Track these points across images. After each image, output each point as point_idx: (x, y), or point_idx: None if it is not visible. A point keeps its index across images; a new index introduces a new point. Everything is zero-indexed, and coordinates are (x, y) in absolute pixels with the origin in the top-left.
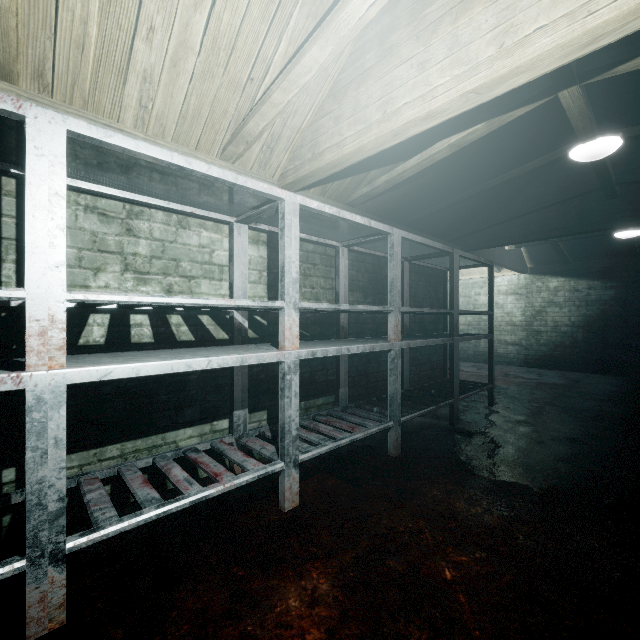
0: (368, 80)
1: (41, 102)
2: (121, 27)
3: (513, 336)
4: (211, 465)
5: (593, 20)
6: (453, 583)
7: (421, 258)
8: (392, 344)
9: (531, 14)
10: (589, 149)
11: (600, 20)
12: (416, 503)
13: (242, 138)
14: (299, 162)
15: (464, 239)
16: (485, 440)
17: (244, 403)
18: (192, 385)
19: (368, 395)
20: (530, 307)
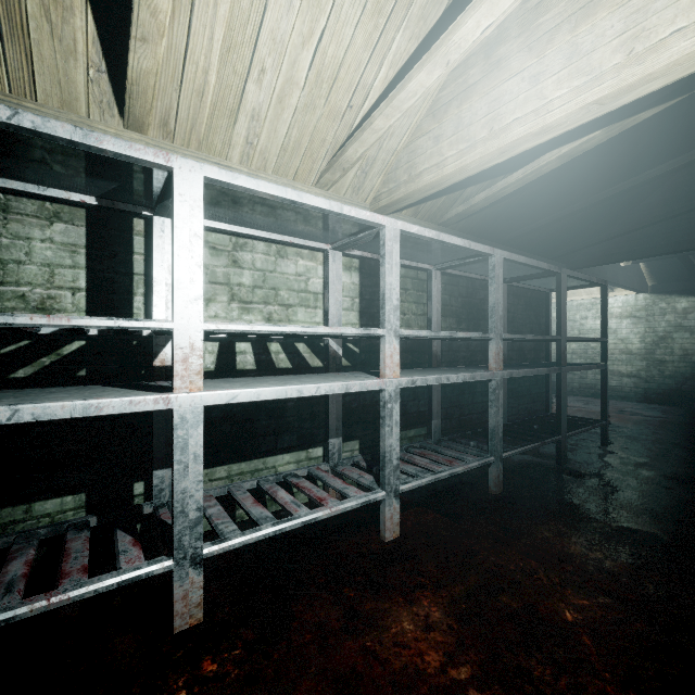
0: (472, 96)
1: (164, 148)
2: (236, 72)
3: (629, 366)
4: (314, 490)
5: None
6: (575, 625)
7: (521, 279)
8: (493, 373)
9: (667, 16)
10: None
11: None
12: (525, 543)
13: (339, 165)
14: (394, 185)
15: (570, 256)
16: (600, 482)
17: (338, 431)
18: (289, 412)
19: (462, 428)
20: (651, 332)
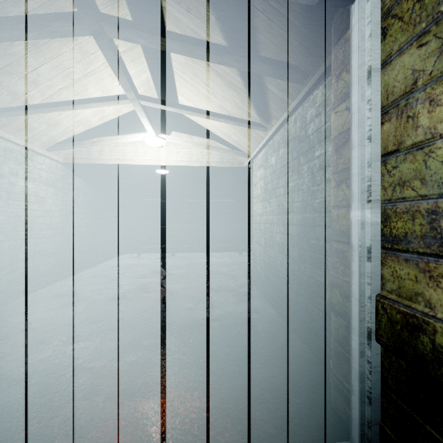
0: None
1: None
2: None
3: (53, 243)
4: None
5: None
6: None
7: None
8: None
9: None
10: None
11: None
12: None
13: None
14: None
15: None
16: None
17: None
18: None
19: None
20: (65, 206)
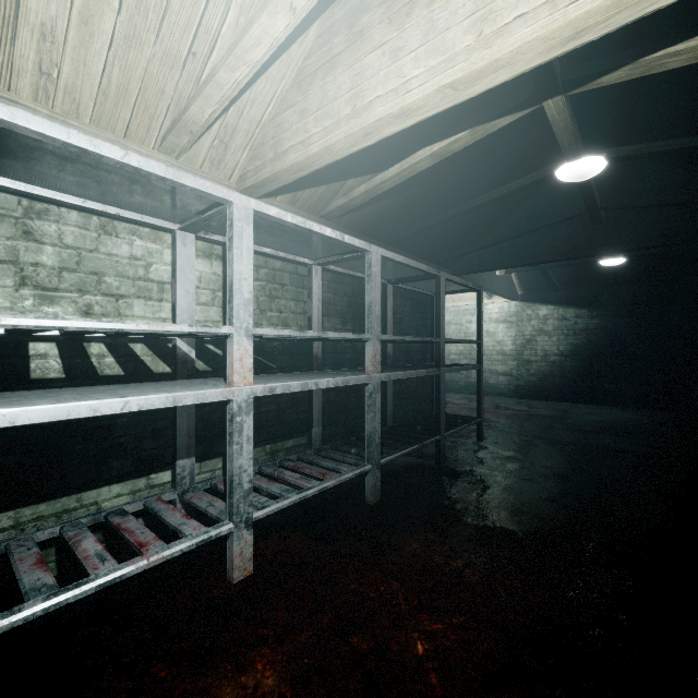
0: (336, 68)
1: None
2: None
3: (504, 366)
4: (137, 532)
5: (575, 10)
6: (425, 659)
7: (406, 281)
8: (370, 377)
9: None
10: (575, 169)
11: (582, 10)
12: (391, 560)
13: (184, 126)
14: (260, 162)
15: (453, 262)
16: (471, 480)
17: (191, 450)
18: (120, 431)
19: (347, 434)
20: (521, 336)
